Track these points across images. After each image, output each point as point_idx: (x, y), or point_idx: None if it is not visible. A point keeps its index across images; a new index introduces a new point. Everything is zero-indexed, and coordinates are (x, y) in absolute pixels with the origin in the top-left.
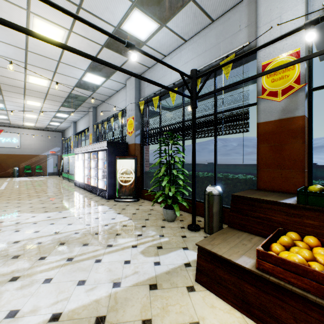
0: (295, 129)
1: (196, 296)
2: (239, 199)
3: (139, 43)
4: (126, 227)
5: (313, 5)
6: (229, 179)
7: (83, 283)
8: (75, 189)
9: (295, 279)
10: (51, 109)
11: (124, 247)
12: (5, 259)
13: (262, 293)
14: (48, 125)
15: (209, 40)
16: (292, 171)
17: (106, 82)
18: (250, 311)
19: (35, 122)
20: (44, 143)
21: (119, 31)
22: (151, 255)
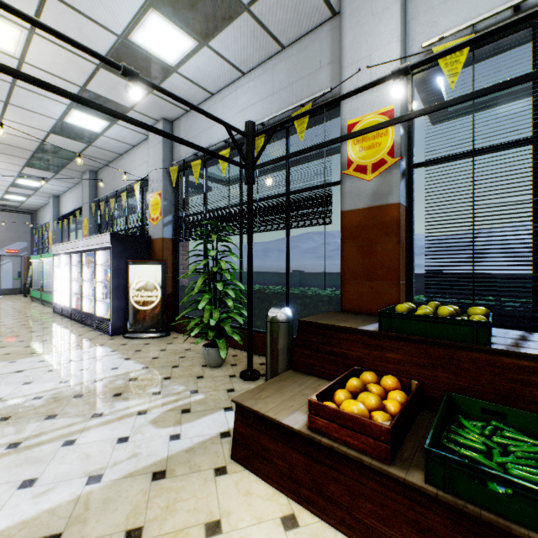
0: (389, 222)
1: (226, 482)
2: (308, 326)
3: (166, 68)
4: (135, 382)
5: (412, 45)
6: (308, 297)
7: (31, 483)
8: (53, 319)
9: (351, 438)
10: (5, 170)
11: (123, 416)
12: None
13: (314, 463)
14: (1, 199)
15: (279, 77)
16: (385, 283)
17: (110, 129)
18: (300, 492)
19: None
20: None
21: (126, 44)
22: (168, 425)
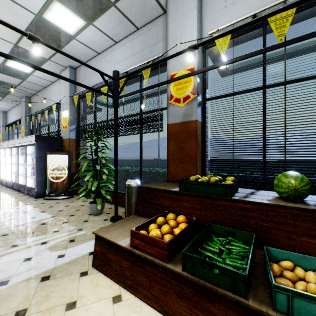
0: (191, 130)
1: (86, 279)
2: (144, 189)
3: (68, 36)
4: (44, 225)
5: (204, 33)
6: (152, 173)
7: None
8: None
9: (151, 249)
10: None
11: (31, 245)
12: None
13: (133, 265)
14: None
15: (135, 45)
16: (190, 165)
17: (36, 71)
18: (125, 282)
19: None
20: None
21: (41, 20)
22: (59, 249)
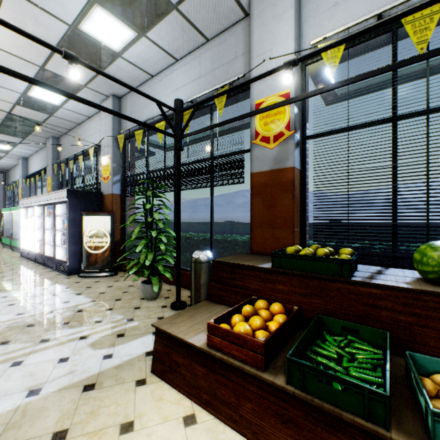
0: (286, 182)
1: (144, 391)
2: (220, 265)
3: (112, 53)
4: (82, 312)
5: (304, 42)
6: (227, 242)
7: None
8: (19, 262)
9: (237, 352)
10: None
11: (67, 341)
12: None
13: (211, 373)
14: None
15: (204, 63)
16: (283, 230)
17: (68, 103)
18: (200, 396)
19: None
20: None
21: (77, 32)
22: (104, 347)
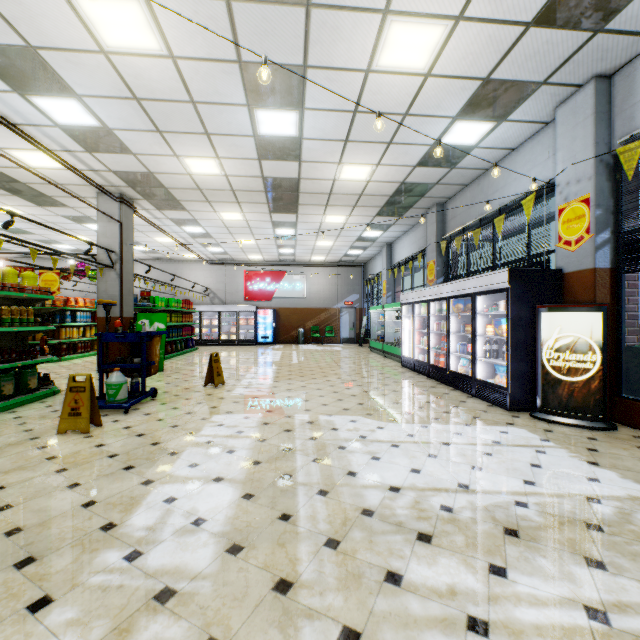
0: None
1: None
2: None
3: None
4: None
5: None
6: None
7: None
8: (409, 374)
9: None
10: (357, 225)
11: None
12: (407, 538)
13: None
14: (343, 256)
15: None
16: None
17: (491, 134)
18: None
19: (327, 254)
20: (336, 287)
21: None
22: None
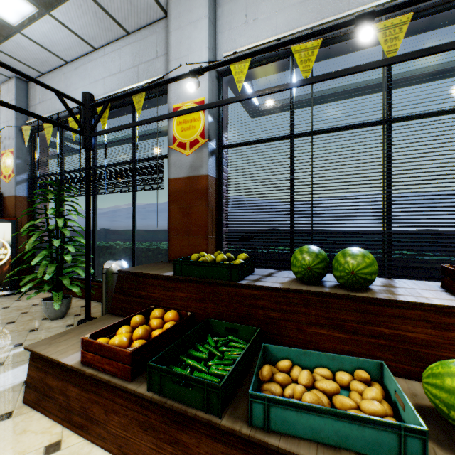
0: (201, 189)
1: (5, 426)
2: (126, 275)
3: (7, 26)
4: None
5: (220, 54)
6: (151, 251)
7: None
8: None
9: (109, 365)
10: None
11: None
12: None
13: (84, 392)
14: None
15: (125, 58)
16: (199, 238)
17: None
18: (72, 419)
19: None
20: None
21: None
22: None
